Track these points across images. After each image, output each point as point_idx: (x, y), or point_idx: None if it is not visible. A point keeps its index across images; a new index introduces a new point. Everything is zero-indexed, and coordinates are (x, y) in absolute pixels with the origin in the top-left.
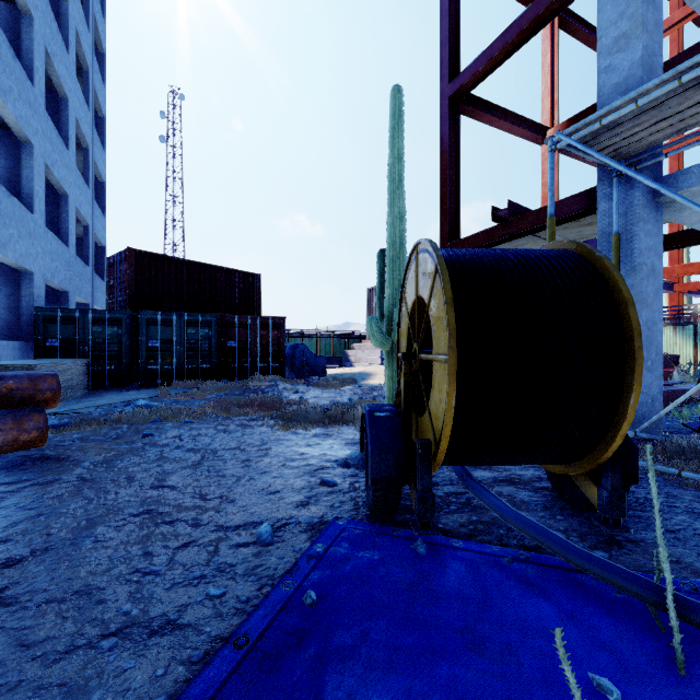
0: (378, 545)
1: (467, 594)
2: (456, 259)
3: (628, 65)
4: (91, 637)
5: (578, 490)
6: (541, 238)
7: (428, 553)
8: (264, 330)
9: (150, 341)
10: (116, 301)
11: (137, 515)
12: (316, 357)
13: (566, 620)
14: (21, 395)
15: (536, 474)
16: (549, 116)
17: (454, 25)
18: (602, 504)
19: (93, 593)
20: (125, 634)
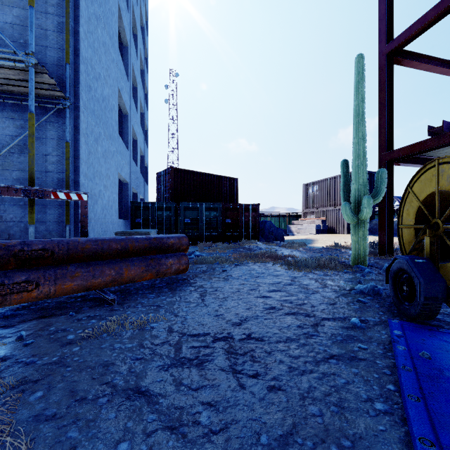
0: (436, 335)
1: None
2: None
3: None
4: (320, 358)
5: None
6: None
7: None
8: (246, 212)
9: (185, 219)
10: (162, 197)
11: (269, 309)
12: (278, 229)
13: None
14: (175, 246)
15: None
16: None
17: (389, 5)
18: None
19: (296, 340)
20: (336, 359)
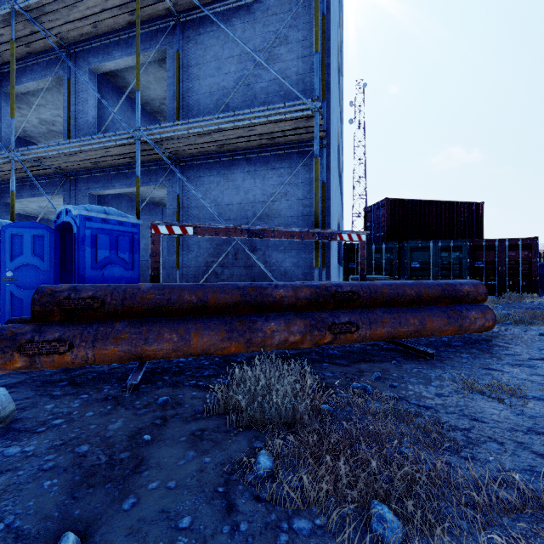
0: None
1: None
2: None
3: None
4: None
5: None
6: None
7: None
8: (512, 251)
9: (412, 263)
10: (372, 236)
11: None
12: None
13: None
14: (471, 296)
15: None
16: None
17: None
18: None
19: None
20: None
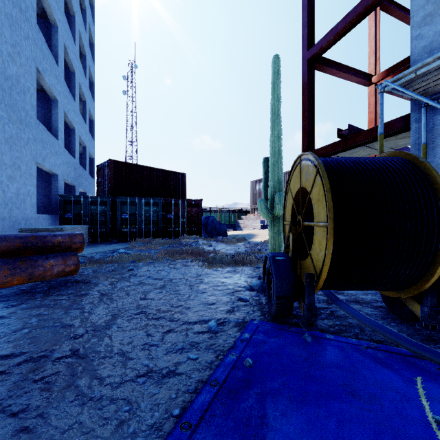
0: (281, 335)
1: (342, 365)
2: (329, 164)
3: (432, 33)
4: (131, 376)
5: (404, 308)
6: (369, 148)
7: (313, 342)
8: (189, 208)
9: (123, 215)
10: (102, 191)
11: (137, 314)
12: (221, 224)
13: (406, 383)
14: (65, 245)
15: (373, 298)
16: (373, 67)
17: (311, 13)
18: (423, 316)
19: (125, 354)
20: (149, 376)
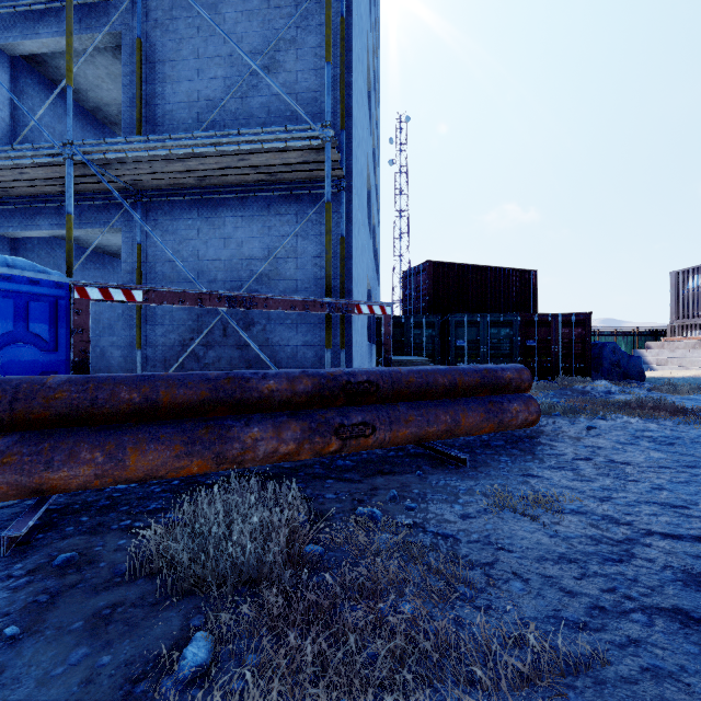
0: None
1: None
2: None
3: None
4: None
5: None
6: None
7: None
8: (565, 328)
9: (457, 341)
10: (413, 307)
11: None
12: (630, 357)
13: None
14: (514, 384)
15: None
16: None
17: None
18: None
19: None
20: None
